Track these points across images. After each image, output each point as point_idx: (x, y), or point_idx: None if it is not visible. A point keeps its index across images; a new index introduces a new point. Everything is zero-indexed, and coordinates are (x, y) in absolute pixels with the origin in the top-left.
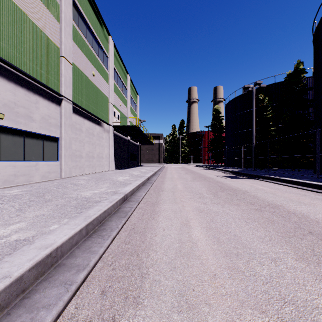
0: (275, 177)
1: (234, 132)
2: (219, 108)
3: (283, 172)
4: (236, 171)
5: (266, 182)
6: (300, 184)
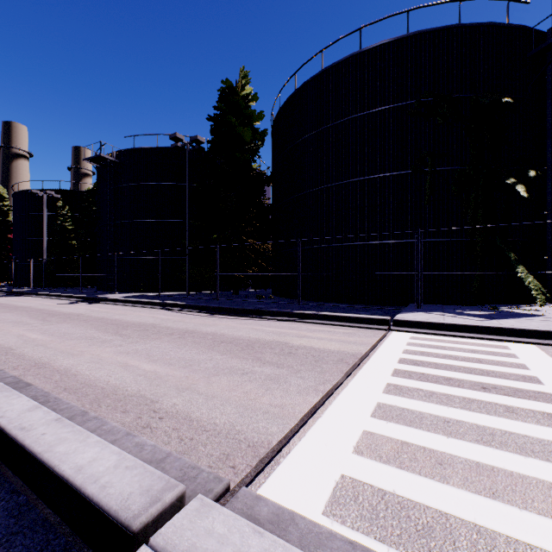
0: (38, 293)
1: (26, 237)
2: (3, 191)
3: (65, 290)
4: (11, 290)
5: (29, 297)
6: (49, 296)
